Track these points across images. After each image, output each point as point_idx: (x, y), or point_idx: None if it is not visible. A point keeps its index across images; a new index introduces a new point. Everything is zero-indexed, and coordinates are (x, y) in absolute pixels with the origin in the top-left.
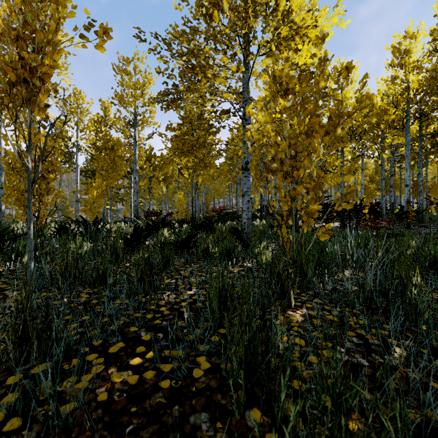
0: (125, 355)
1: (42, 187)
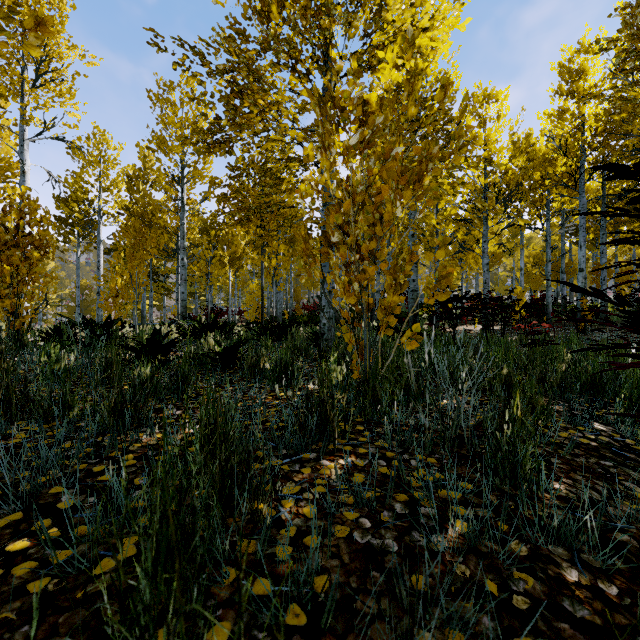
0: (10, 534)
1: (21, 270)
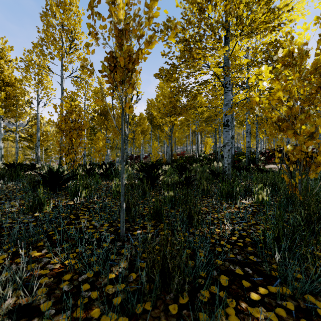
0: (238, 289)
1: (77, 141)
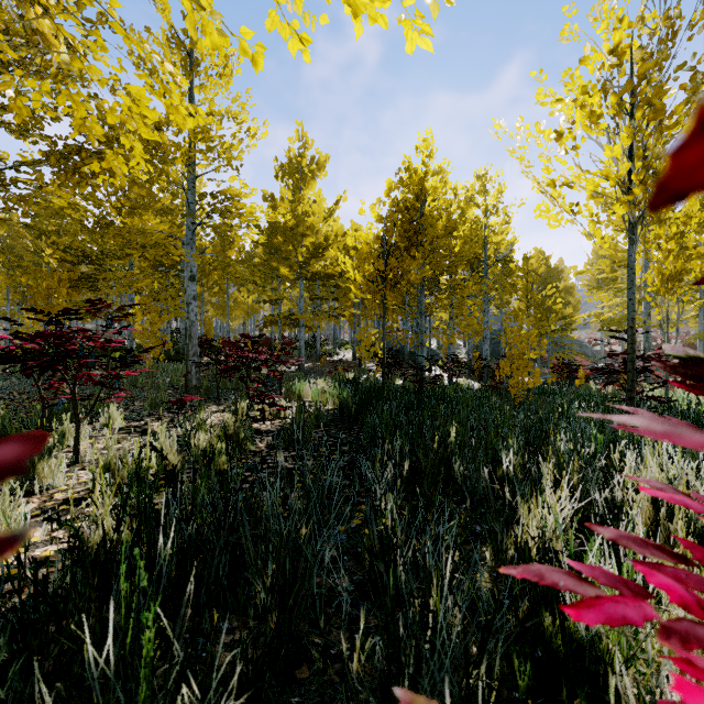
0: None
1: None
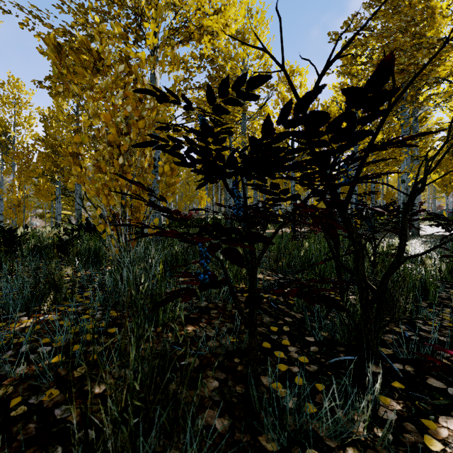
0: None
1: None
